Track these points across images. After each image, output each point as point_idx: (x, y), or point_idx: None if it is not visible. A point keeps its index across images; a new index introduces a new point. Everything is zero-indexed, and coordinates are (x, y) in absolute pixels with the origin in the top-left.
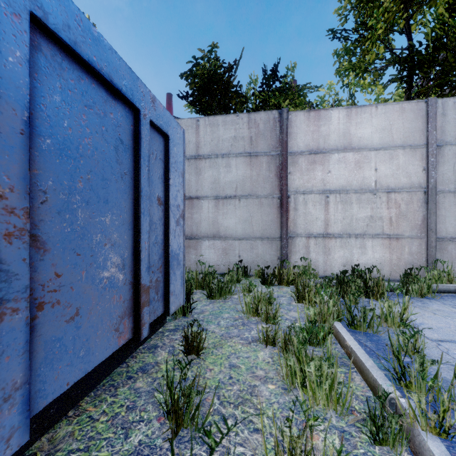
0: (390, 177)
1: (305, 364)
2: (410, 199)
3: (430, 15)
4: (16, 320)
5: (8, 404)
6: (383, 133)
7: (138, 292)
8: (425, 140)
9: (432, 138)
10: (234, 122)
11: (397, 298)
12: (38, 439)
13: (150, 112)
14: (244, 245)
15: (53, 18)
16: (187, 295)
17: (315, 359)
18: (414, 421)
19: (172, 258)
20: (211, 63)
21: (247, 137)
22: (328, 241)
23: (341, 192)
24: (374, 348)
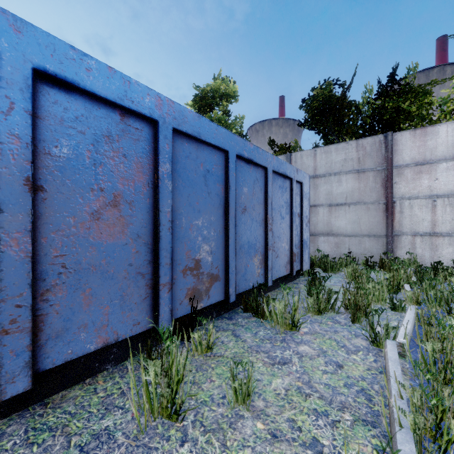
0: None
1: (366, 283)
2: None
3: None
4: (270, 252)
5: (270, 272)
6: None
7: (292, 255)
8: None
9: None
10: (344, 148)
11: None
12: (267, 293)
13: (296, 176)
14: (353, 241)
15: (275, 167)
16: (310, 265)
17: (372, 283)
18: (408, 302)
19: (304, 243)
20: (326, 95)
21: (355, 158)
22: (435, 239)
23: (450, 196)
24: None
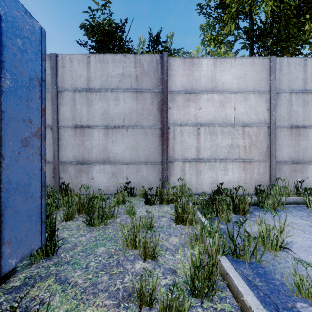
0: (245, 114)
1: None
2: (258, 132)
3: (263, 8)
4: None
5: None
6: (240, 80)
7: None
8: (269, 87)
9: (273, 86)
10: (122, 60)
11: (256, 212)
12: None
13: None
14: (131, 169)
15: None
16: (50, 231)
17: None
18: None
19: (11, 192)
20: (106, 17)
21: (133, 74)
22: (200, 165)
23: (209, 125)
24: (266, 289)
